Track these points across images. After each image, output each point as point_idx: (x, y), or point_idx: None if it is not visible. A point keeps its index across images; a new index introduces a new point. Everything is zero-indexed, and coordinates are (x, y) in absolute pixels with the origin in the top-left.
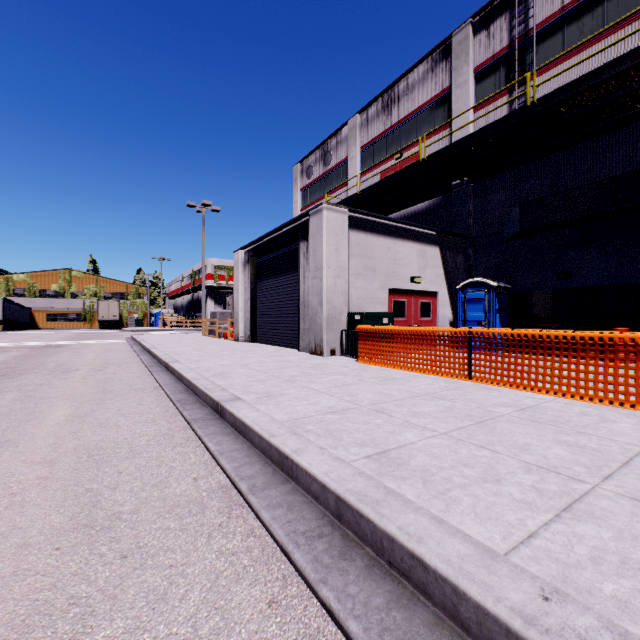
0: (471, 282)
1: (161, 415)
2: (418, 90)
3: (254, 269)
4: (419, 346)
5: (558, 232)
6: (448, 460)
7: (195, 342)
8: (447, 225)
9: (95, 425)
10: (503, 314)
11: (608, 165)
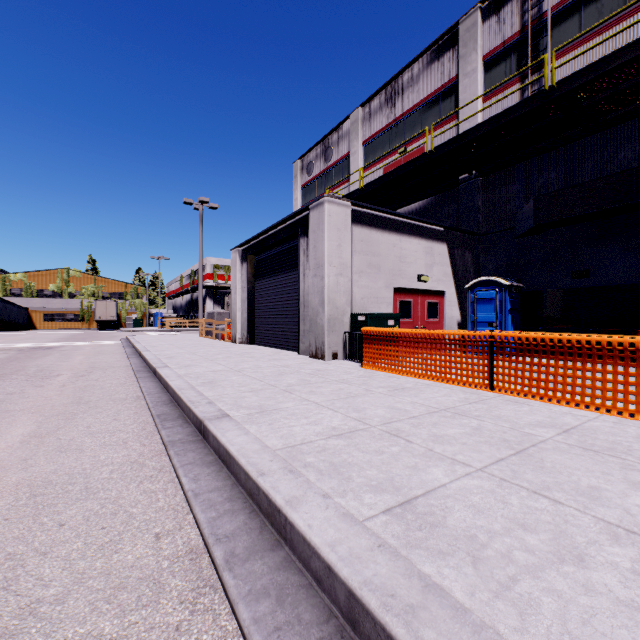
0: (481, 281)
1: (135, 434)
2: (423, 81)
3: (252, 267)
4: (431, 351)
5: (575, 227)
6: (498, 517)
7: (190, 344)
8: (454, 221)
9: (53, 449)
10: (515, 315)
11: (630, 155)
